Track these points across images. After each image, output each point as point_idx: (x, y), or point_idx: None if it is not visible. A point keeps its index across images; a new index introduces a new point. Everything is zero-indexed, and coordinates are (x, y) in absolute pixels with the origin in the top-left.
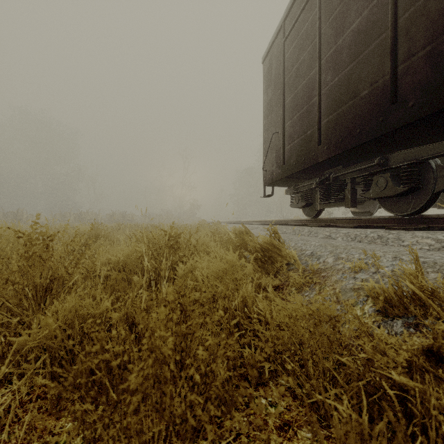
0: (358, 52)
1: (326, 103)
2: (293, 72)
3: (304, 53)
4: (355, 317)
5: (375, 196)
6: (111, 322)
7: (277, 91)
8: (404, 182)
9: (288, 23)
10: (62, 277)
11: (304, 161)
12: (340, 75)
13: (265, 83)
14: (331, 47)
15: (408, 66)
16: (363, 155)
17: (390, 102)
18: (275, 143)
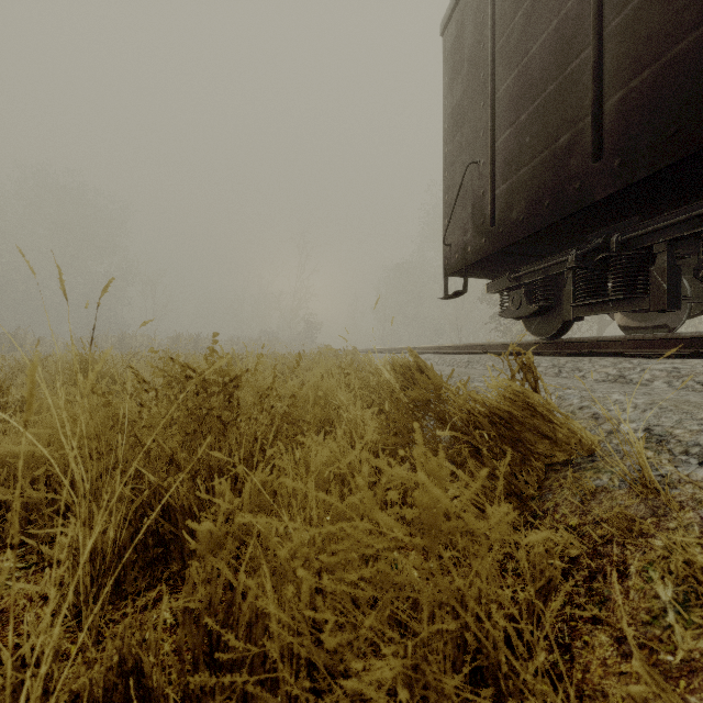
0: None
1: (619, 52)
2: (517, 21)
3: None
4: None
5: None
6: None
7: (475, 78)
8: None
9: None
10: None
11: (548, 209)
12: None
13: (447, 72)
14: None
15: None
16: None
17: None
18: (472, 186)
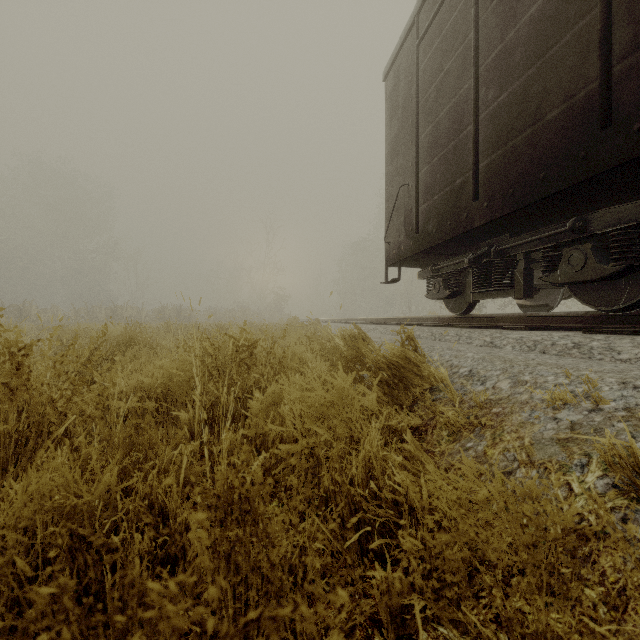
0: (541, 49)
1: (487, 134)
2: (432, 90)
3: (451, 59)
4: (611, 524)
5: (566, 280)
6: (115, 517)
7: (406, 122)
8: (616, 257)
9: (424, 17)
10: (48, 419)
11: (450, 227)
12: (511, 88)
13: (388, 111)
14: (496, 46)
15: (633, 64)
16: (544, 217)
17: (600, 125)
18: (404, 201)
